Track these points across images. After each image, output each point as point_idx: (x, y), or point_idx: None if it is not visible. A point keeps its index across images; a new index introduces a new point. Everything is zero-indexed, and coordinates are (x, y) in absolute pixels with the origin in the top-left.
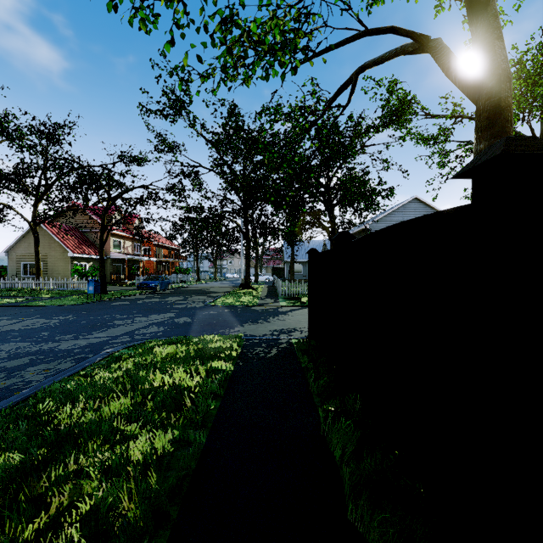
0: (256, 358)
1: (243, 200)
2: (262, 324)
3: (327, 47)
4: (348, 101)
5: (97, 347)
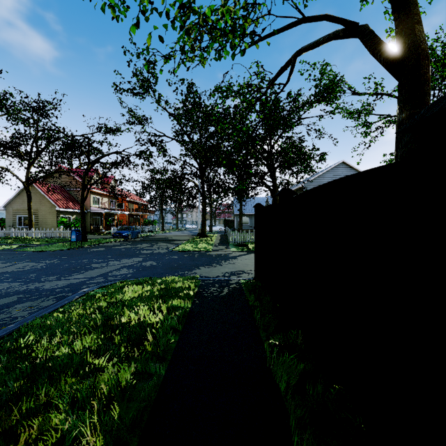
0: (210, 297)
1: (199, 164)
2: (215, 267)
3: (270, 33)
4: (287, 80)
5: (76, 287)
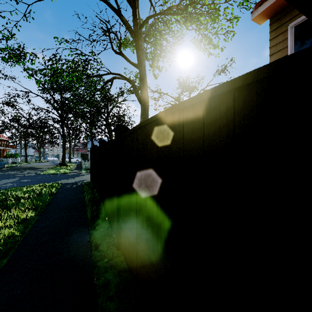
0: (67, 188)
1: (61, 115)
2: (71, 179)
3: (96, 75)
4: (110, 87)
5: None
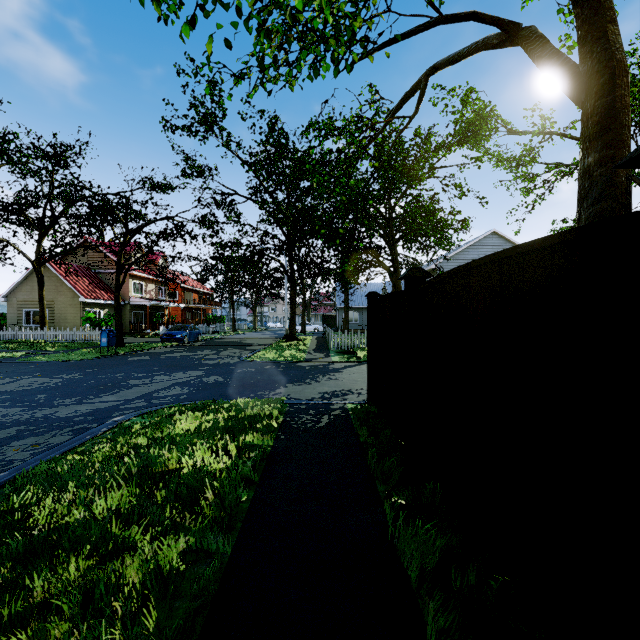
0: (302, 429)
1: (287, 235)
2: (310, 384)
3: (391, 39)
4: (415, 110)
5: (104, 414)
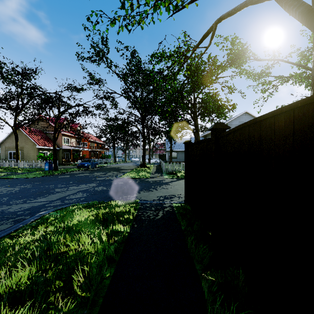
0: (147, 220)
1: (141, 113)
2: (152, 191)
3: None
4: (209, 43)
5: (36, 210)
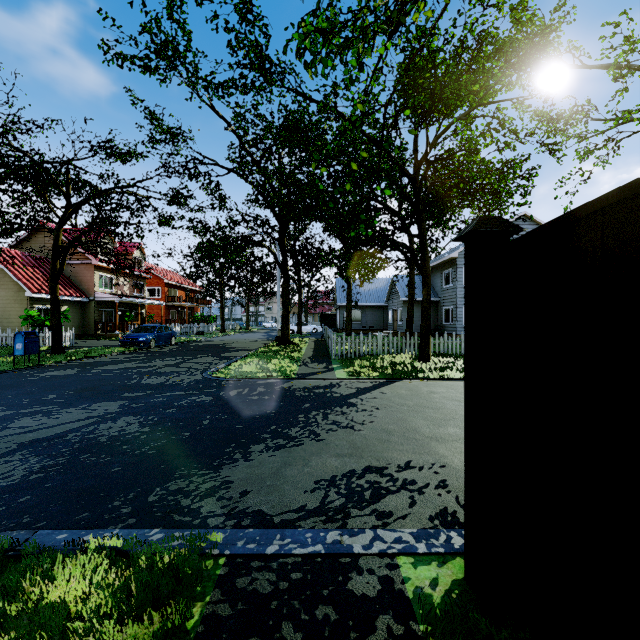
0: None
1: (278, 216)
2: (298, 446)
3: None
4: None
5: None
